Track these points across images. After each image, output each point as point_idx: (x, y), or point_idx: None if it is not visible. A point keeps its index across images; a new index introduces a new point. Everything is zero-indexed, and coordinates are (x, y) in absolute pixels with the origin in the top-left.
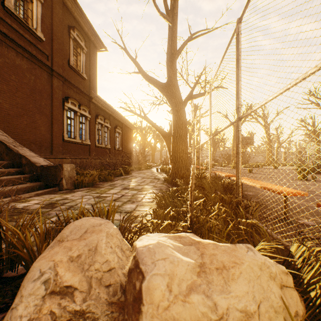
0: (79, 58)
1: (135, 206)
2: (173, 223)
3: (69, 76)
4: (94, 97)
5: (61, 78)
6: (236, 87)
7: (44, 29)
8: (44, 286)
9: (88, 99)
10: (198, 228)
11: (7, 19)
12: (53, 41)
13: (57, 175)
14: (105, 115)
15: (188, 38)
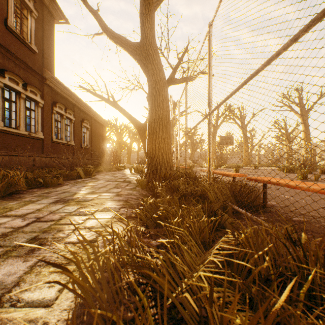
0: (25, 23)
1: (21, 273)
2: None
3: (7, 42)
4: (48, 77)
5: None
6: None
7: None
8: None
9: (39, 79)
10: None
11: None
12: None
13: None
14: (67, 104)
15: None
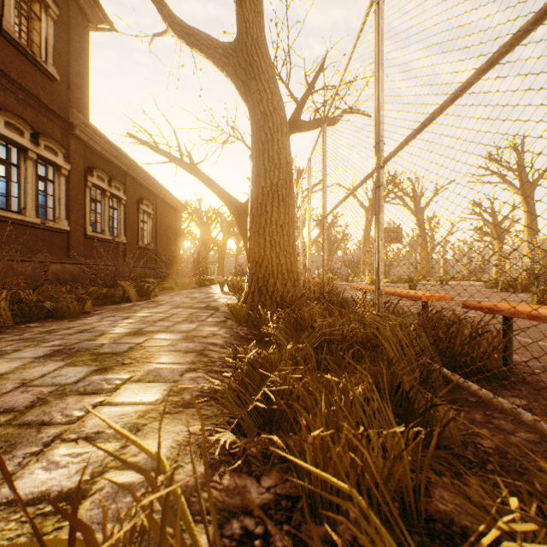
0: (37, 28)
1: None
2: None
3: (1, 58)
4: (78, 123)
5: None
6: None
7: None
8: None
9: (62, 126)
10: None
11: None
12: None
13: None
14: (113, 172)
15: None
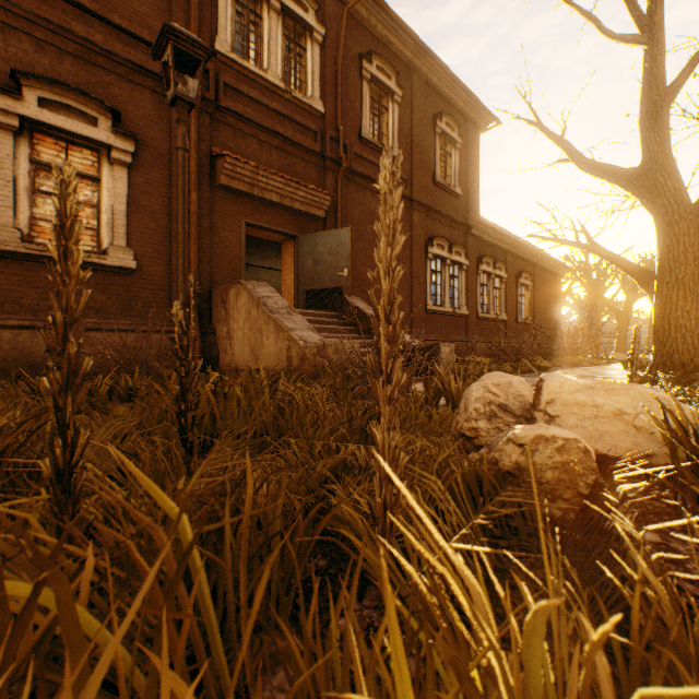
0: (448, 163)
1: None
2: None
3: (433, 201)
4: (473, 224)
5: (422, 210)
6: None
7: (401, 141)
8: (483, 388)
9: (463, 230)
10: None
11: (363, 153)
12: (412, 154)
13: (432, 359)
14: (495, 254)
15: None
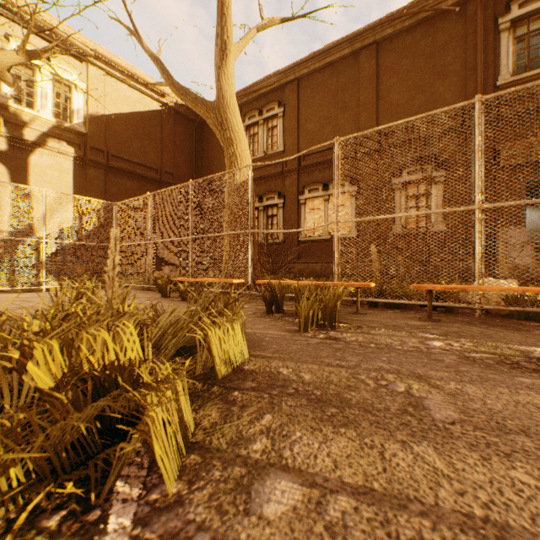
0: None
1: None
2: None
3: None
4: None
5: None
6: None
7: None
8: None
9: None
10: None
11: None
12: None
13: None
14: None
15: None
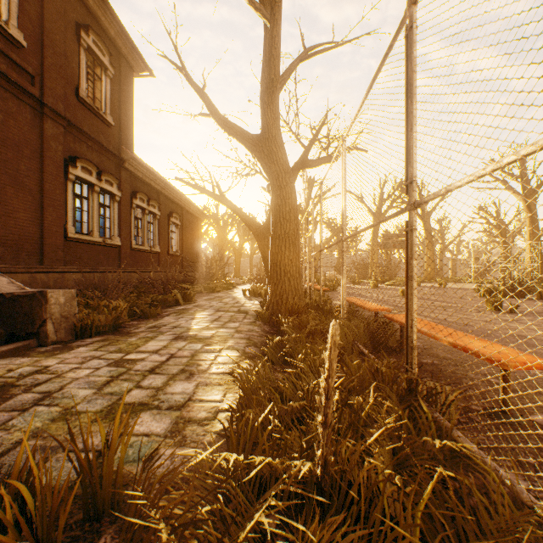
0: (99, 86)
1: (193, 389)
2: (276, 461)
3: (78, 118)
4: (127, 158)
5: (61, 121)
6: (406, 138)
7: (26, 24)
8: None
9: (116, 161)
10: (337, 473)
11: None
12: (44, 49)
13: (34, 313)
14: (150, 193)
15: (301, 56)
